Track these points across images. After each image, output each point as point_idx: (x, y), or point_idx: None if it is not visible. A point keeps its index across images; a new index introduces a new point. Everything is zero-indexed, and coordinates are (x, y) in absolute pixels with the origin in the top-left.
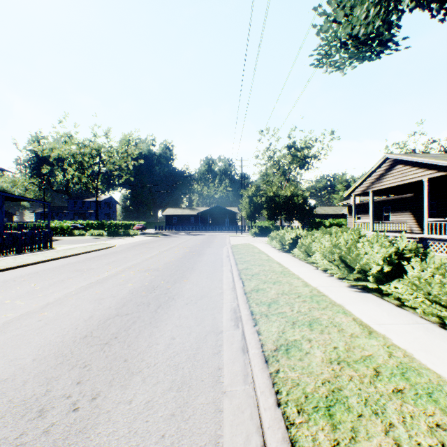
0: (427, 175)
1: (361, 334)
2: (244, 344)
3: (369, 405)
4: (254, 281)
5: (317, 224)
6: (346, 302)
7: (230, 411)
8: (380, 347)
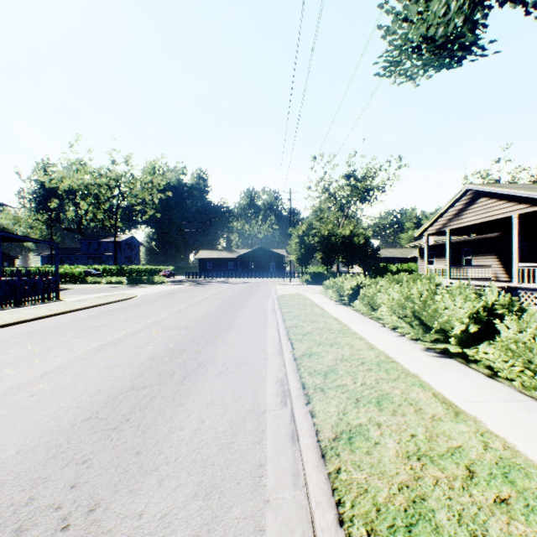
0: (518, 210)
1: (445, 415)
2: (294, 429)
3: (464, 523)
4: (306, 343)
5: (382, 270)
6: (422, 371)
7: (274, 530)
8: (471, 435)
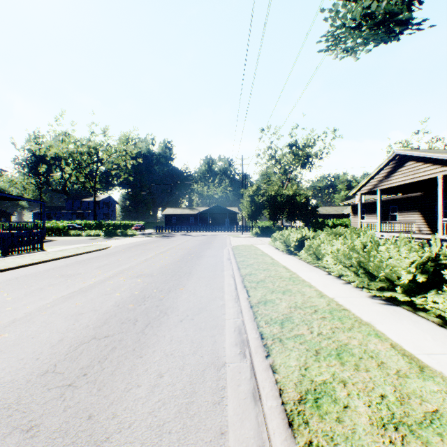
0: (442, 172)
1: (410, 371)
2: (255, 386)
3: None
4: (260, 290)
5: (320, 224)
6: (374, 320)
7: None
8: (444, 395)
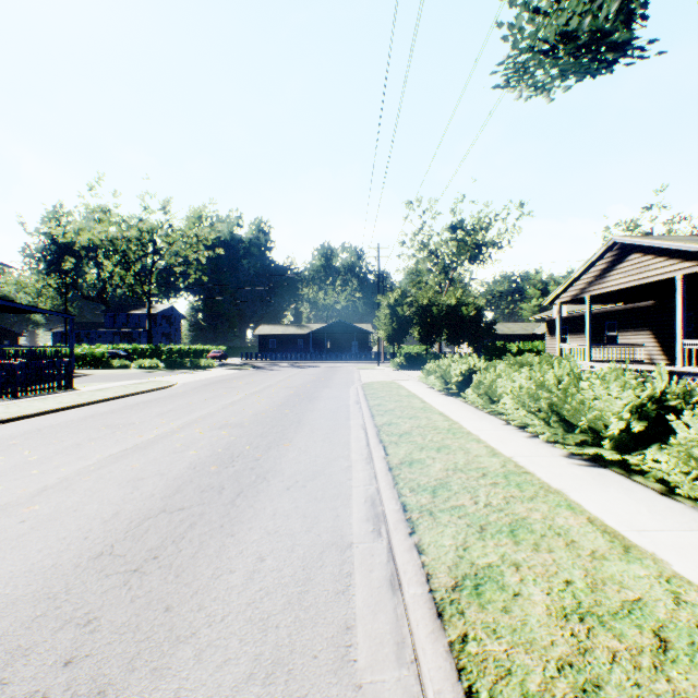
0: (683, 270)
1: (610, 551)
2: (394, 572)
3: None
4: (404, 447)
5: (498, 350)
6: (568, 486)
7: None
8: (653, 581)
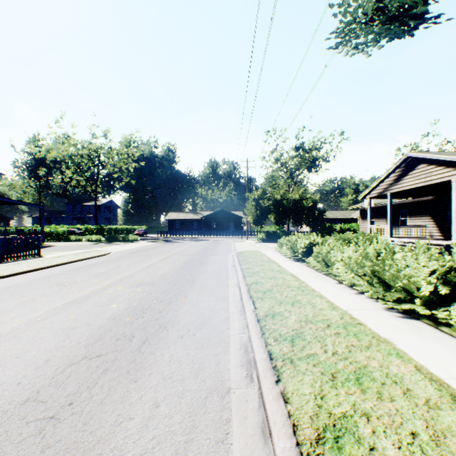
0: None
1: (441, 400)
2: (264, 419)
3: None
4: (267, 301)
5: (327, 229)
6: (393, 336)
7: None
8: None
